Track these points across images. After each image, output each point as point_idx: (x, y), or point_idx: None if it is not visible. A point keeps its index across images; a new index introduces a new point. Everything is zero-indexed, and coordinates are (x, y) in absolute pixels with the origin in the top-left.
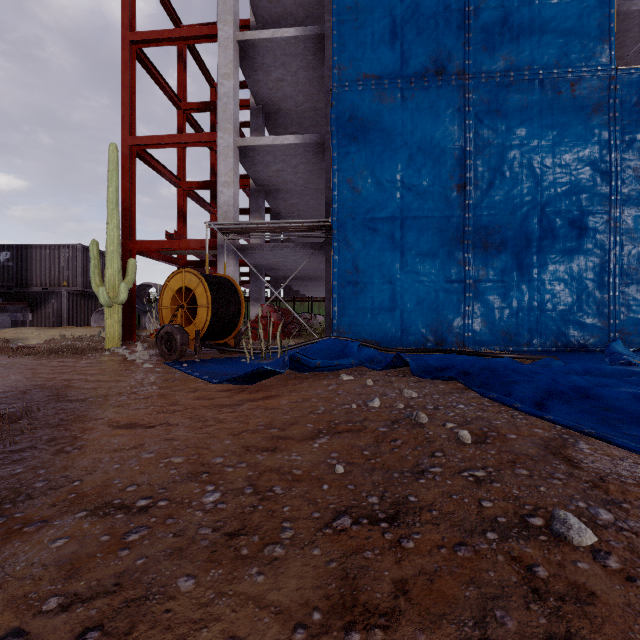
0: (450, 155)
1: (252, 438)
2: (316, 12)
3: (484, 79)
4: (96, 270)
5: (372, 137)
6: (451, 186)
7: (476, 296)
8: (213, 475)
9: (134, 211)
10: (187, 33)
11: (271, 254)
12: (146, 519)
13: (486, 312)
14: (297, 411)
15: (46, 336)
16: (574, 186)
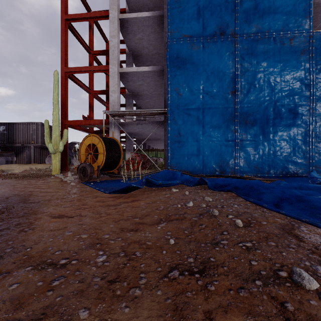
0: (227, 76)
1: (125, 223)
2: (159, 4)
3: (245, 37)
4: (47, 135)
5: (188, 67)
6: (228, 92)
7: (241, 148)
8: (103, 245)
9: (67, 105)
10: (94, 15)
11: (136, 127)
12: (64, 272)
13: (246, 156)
14: (149, 208)
15: (23, 168)
16: (291, 92)
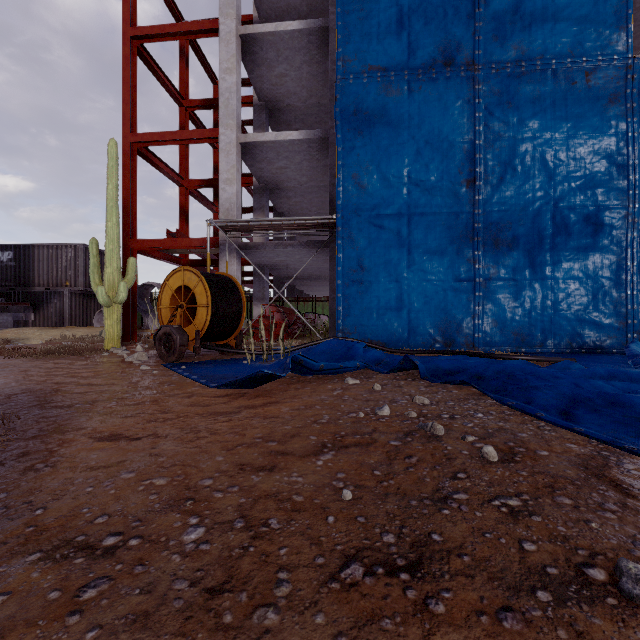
0: (459, 149)
1: (247, 454)
2: (320, 6)
3: (495, 70)
4: (95, 269)
5: (378, 131)
6: (460, 181)
7: (486, 295)
8: (199, 503)
9: (135, 209)
10: (188, 27)
11: (274, 253)
12: (110, 566)
13: (497, 312)
14: (299, 420)
15: (47, 336)
16: (589, 180)
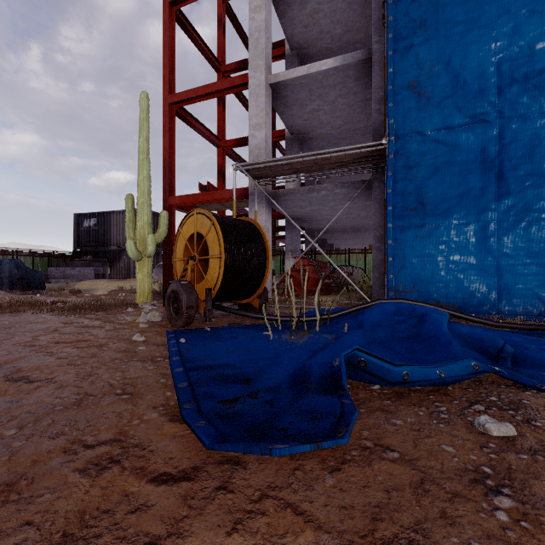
0: None
1: None
2: None
3: None
4: (130, 224)
5: (448, 15)
6: None
7: None
8: None
9: (174, 168)
10: None
11: (306, 200)
12: None
13: None
14: None
15: (112, 287)
16: None
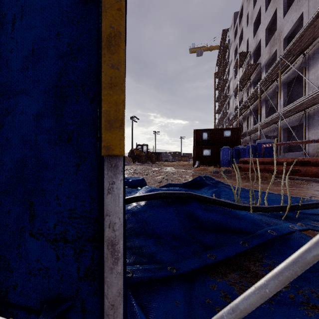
0: None
1: None
2: None
3: None
4: None
5: None
6: None
7: None
8: None
9: None
10: None
11: None
12: None
13: None
14: None
15: None
16: None
